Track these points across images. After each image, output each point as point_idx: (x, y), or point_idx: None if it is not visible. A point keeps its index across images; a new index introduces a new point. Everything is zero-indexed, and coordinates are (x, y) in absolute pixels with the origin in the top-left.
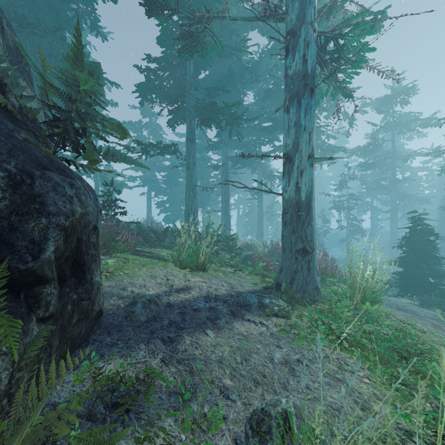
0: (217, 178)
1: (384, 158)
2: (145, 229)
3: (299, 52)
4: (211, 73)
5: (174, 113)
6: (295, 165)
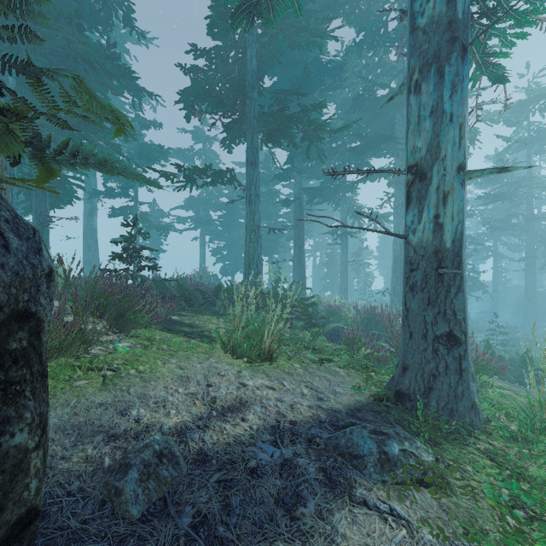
0: (287, 217)
1: (516, 187)
2: (193, 286)
3: None
4: (279, 79)
5: (230, 126)
6: (433, 184)
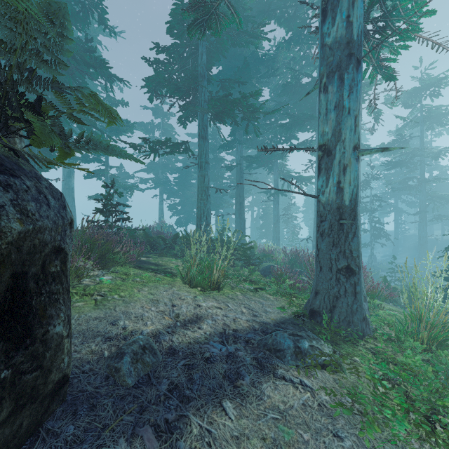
0: (230, 179)
1: (412, 156)
2: (155, 234)
3: (341, 13)
4: (224, 68)
5: (185, 108)
6: (336, 159)
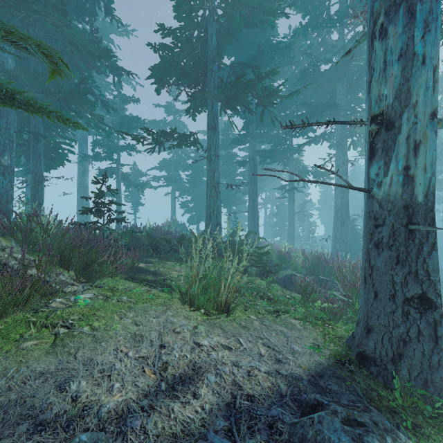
0: (243, 176)
1: None
2: (162, 234)
3: None
4: (236, 59)
5: (193, 95)
6: (403, 133)
